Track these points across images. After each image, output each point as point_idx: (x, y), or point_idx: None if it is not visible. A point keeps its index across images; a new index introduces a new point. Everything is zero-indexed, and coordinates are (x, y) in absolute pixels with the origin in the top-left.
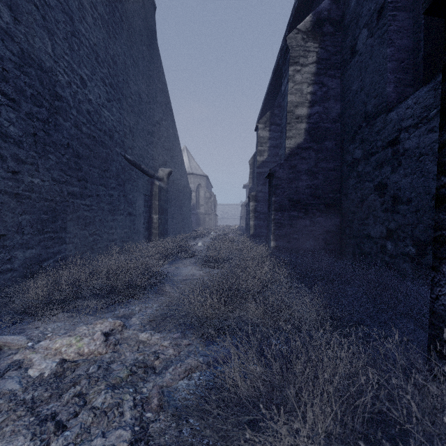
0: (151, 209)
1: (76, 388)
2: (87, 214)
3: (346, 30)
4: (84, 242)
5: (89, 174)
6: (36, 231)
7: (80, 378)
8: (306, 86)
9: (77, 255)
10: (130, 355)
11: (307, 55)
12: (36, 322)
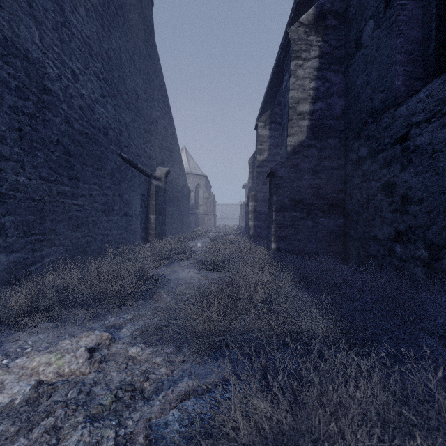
0: (148, 209)
1: (49, 421)
2: (79, 215)
3: (350, 23)
4: (76, 244)
5: (81, 173)
6: (22, 233)
7: (55, 407)
8: (309, 81)
9: (68, 258)
10: (117, 374)
11: (310, 49)
12: (17, 334)
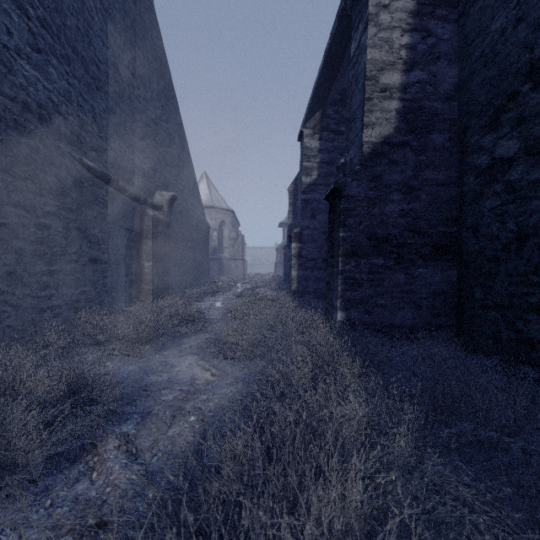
0: (141, 252)
1: None
2: None
3: None
4: None
5: None
6: None
7: None
8: (400, 33)
9: None
10: None
11: None
12: None
